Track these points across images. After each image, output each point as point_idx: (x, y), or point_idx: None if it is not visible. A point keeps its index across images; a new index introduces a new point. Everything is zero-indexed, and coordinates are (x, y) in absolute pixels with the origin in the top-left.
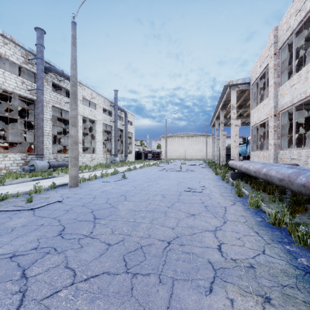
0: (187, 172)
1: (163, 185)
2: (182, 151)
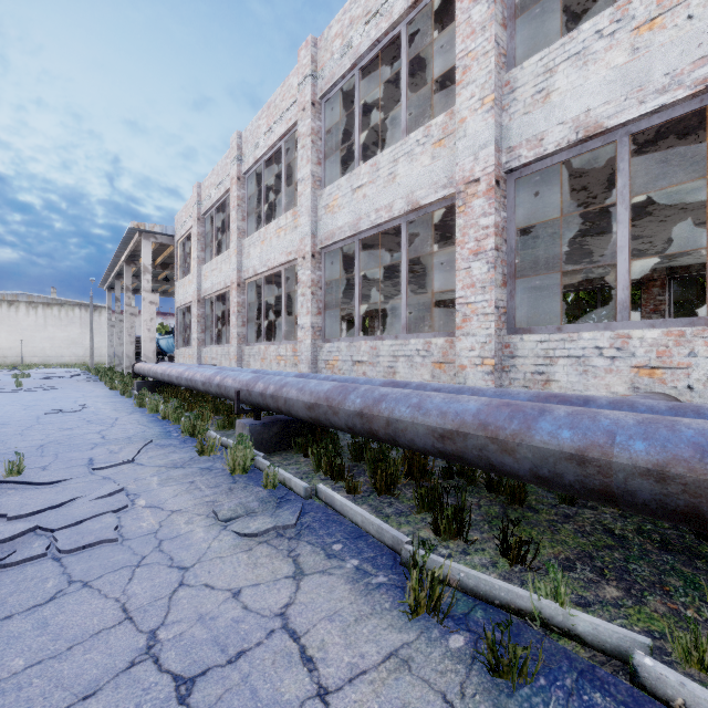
0: (42, 391)
1: None
2: (13, 343)
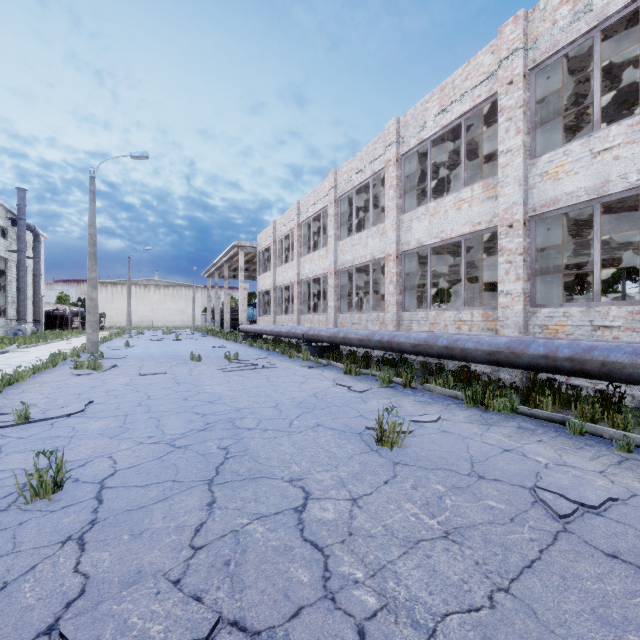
0: (192, 340)
1: (189, 347)
2: (147, 312)
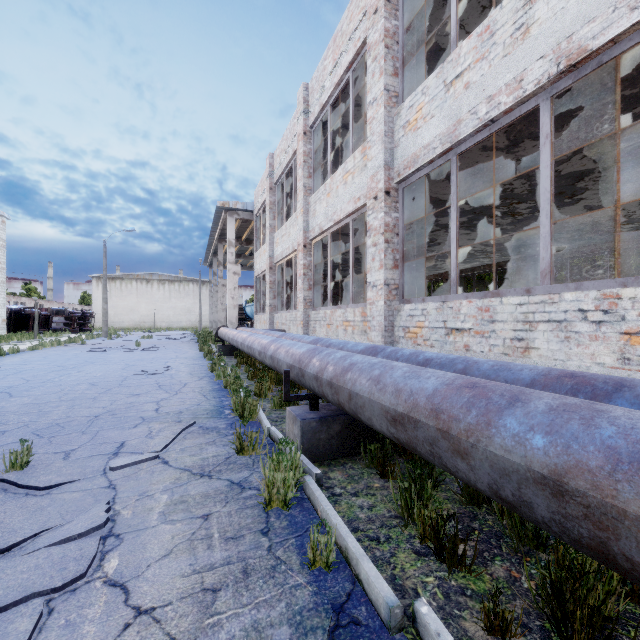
0: (150, 351)
1: (95, 372)
2: (149, 311)
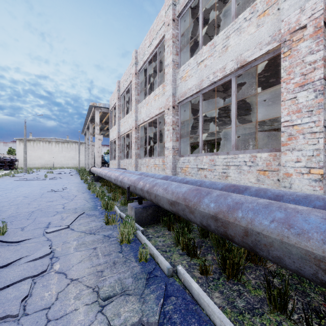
0: (53, 180)
1: (25, 191)
2: (50, 158)
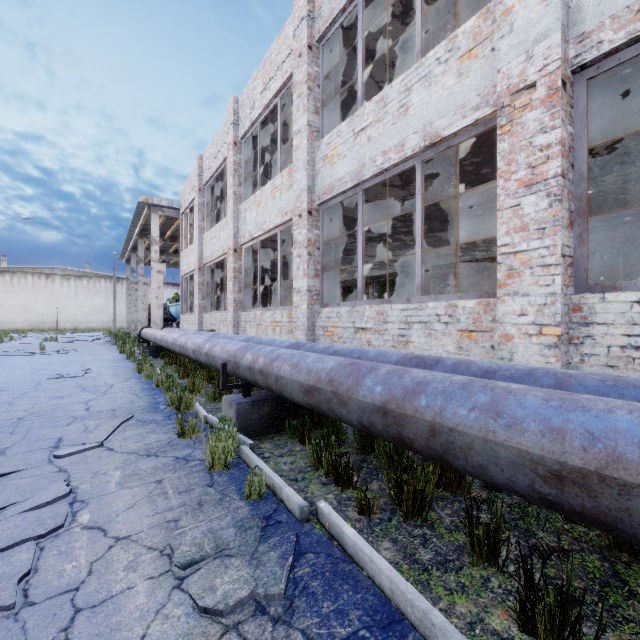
0: (60, 355)
1: None
2: (50, 310)
